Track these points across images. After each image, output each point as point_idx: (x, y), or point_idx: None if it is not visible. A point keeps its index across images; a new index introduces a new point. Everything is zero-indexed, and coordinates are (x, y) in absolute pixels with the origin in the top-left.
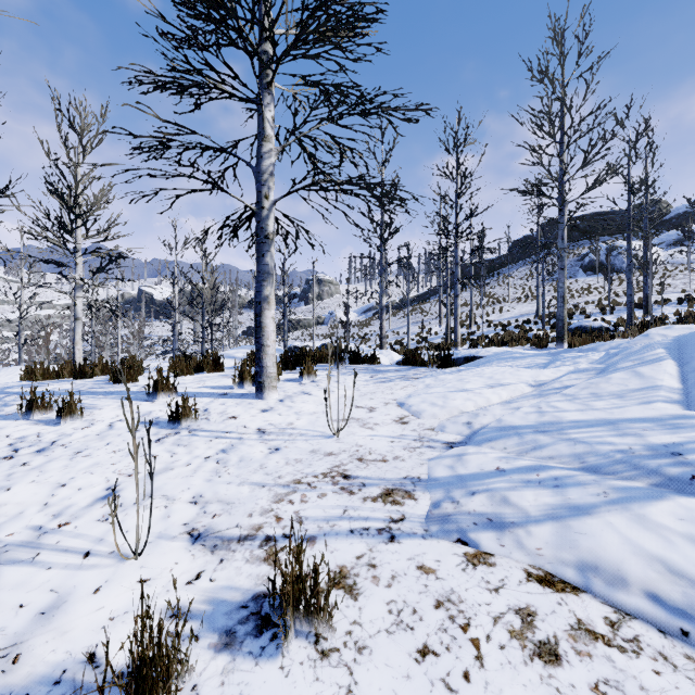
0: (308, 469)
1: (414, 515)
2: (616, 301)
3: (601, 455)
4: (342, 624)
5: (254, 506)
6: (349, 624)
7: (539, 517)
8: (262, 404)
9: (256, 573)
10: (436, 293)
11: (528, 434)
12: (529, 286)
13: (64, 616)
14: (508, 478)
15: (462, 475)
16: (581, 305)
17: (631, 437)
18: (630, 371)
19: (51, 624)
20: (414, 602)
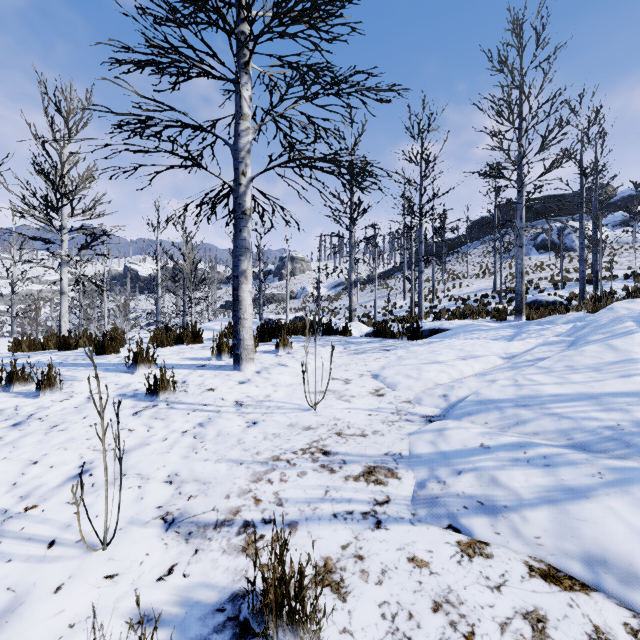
0: (287, 445)
1: (399, 496)
2: (567, 277)
3: (588, 431)
4: (331, 633)
5: (232, 486)
6: (338, 633)
7: (532, 500)
8: (239, 376)
9: (234, 567)
10: (399, 270)
11: (508, 409)
12: (486, 263)
13: (18, 622)
14: (495, 456)
15: (445, 451)
16: (535, 281)
17: (617, 412)
18: (603, 344)
19: (3, 634)
20: (409, 603)
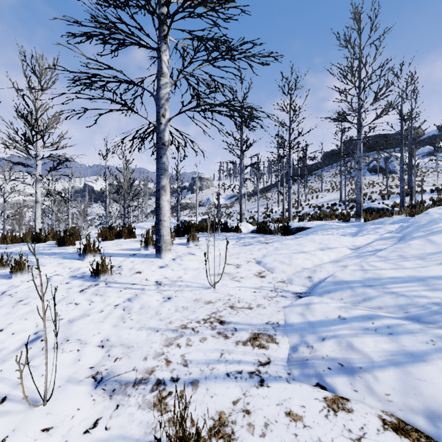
0: (193, 315)
1: (277, 358)
2: (391, 191)
3: (420, 306)
4: None
5: (149, 350)
6: None
7: (381, 362)
8: (160, 262)
9: (146, 421)
10: (275, 186)
11: (358, 288)
12: (335, 181)
13: None
14: (350, 325)
15: (311, 321)
16: (368, 194)
17: (440, 291)
18: (424, 239)
19: None
20: None
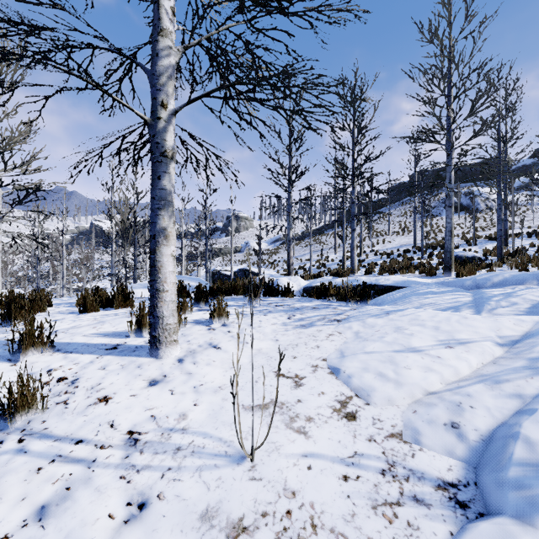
0: None
1: None
2: (477, 234)
3: None
4: None
5: None
6: None
7: None
8: (154, 368)
9: None
10: (329, 228)
11: None
12: (404, 222)
13: None
14: None
15: None
16: None
17: None
18: None
19: None
20: None
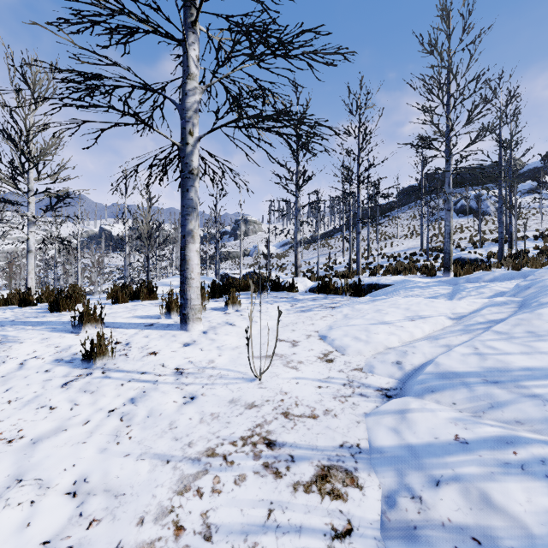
0: (226, 431)
1: (364, 521)
2: (484, 237)
3: None
4: None
5: (149, 501)
6: None
7: (547, 538)
8: (185, 336)
9: None
10: (338, 231)
11: (478, 386)
12: (413, 225)
13: None
14: (478, 457)
15: (412, 445)
16: (456, 241)
17: None
18: None
19: None
20: None
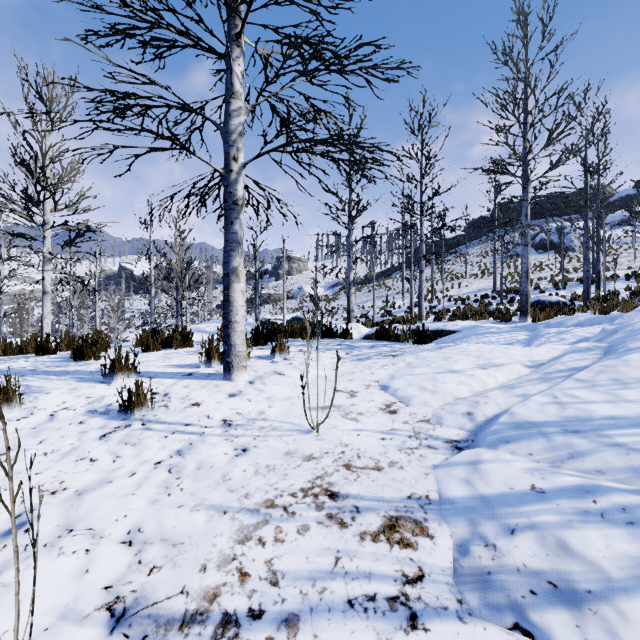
0: (284, 482)
1: (435, 568)
2: (567, 277)
3: None
4: None
5: (210, 550)
6: None
7: (625, 581)
8: (229, 387)
9: None
10: (397, 270)
11: (556, 435)
12: (485, 263)
13: None
14: (555, 506)
15: (485, 495)
16: (534, 281)
17: None
18: None
19: None
20: None
